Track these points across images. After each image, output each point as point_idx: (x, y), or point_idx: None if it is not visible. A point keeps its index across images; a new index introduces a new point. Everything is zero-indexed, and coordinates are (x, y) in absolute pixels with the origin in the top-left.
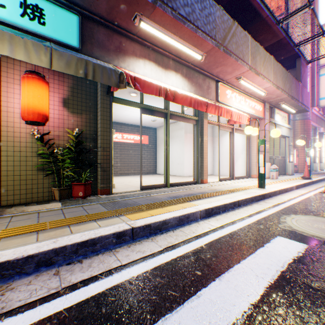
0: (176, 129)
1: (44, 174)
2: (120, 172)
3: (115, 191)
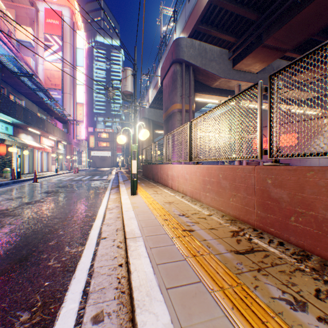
0: None
1: None
2: None
3: None
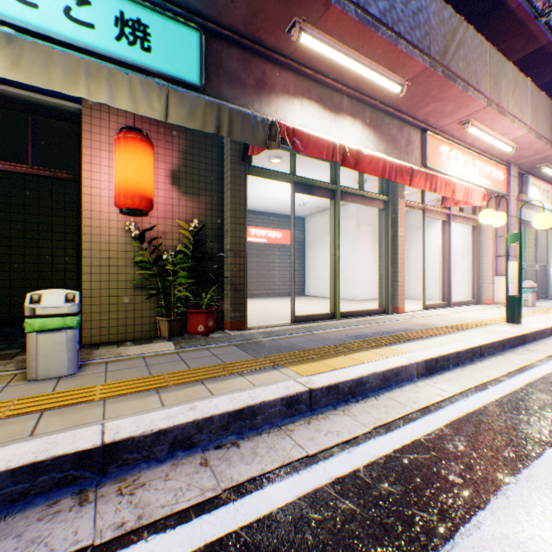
0: (340, 218)
1: (144, 296)
2: None
3: (248, 324)
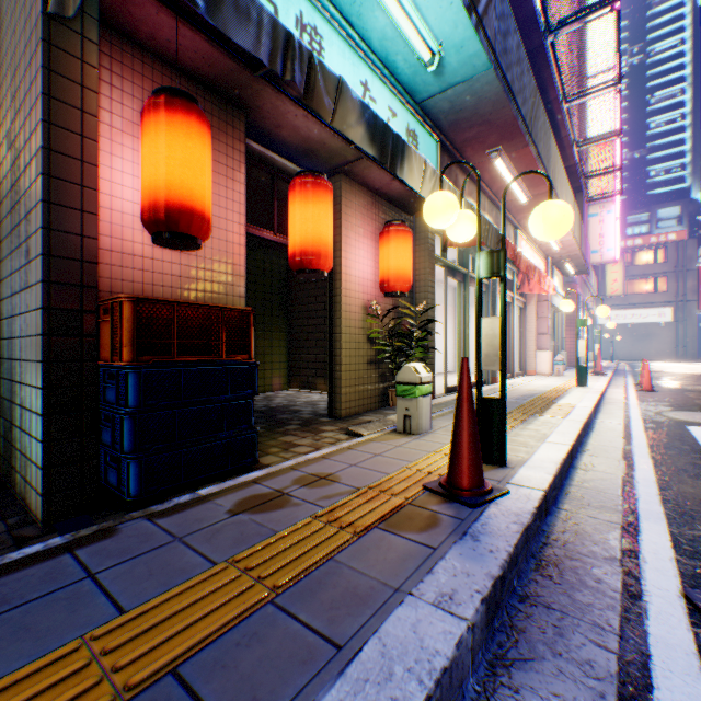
0: None
1: (371, 370)
2: None
3: None
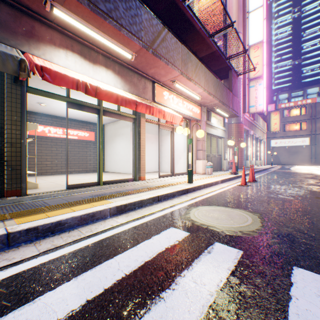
0: (123, 126)
1: None
2: (61, 171)
3: (34, 191)
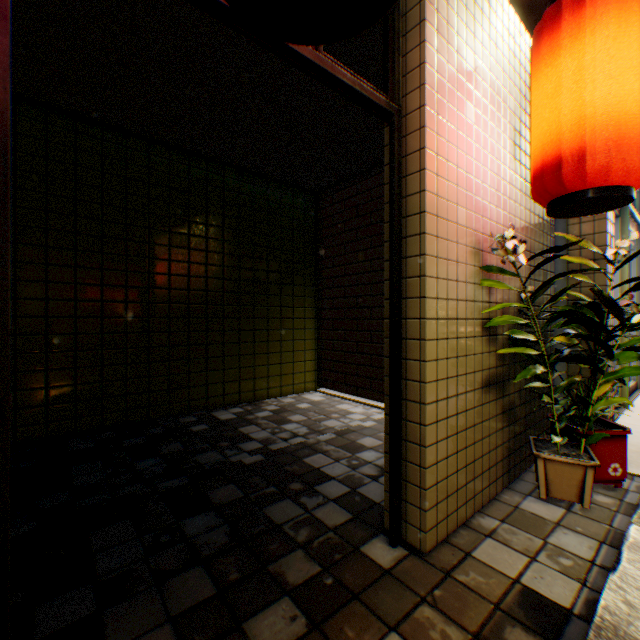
0: None
1: (488, 402)
2: None
3: None
